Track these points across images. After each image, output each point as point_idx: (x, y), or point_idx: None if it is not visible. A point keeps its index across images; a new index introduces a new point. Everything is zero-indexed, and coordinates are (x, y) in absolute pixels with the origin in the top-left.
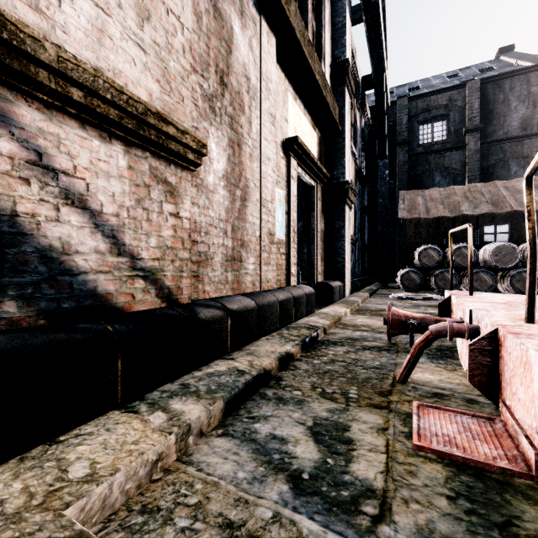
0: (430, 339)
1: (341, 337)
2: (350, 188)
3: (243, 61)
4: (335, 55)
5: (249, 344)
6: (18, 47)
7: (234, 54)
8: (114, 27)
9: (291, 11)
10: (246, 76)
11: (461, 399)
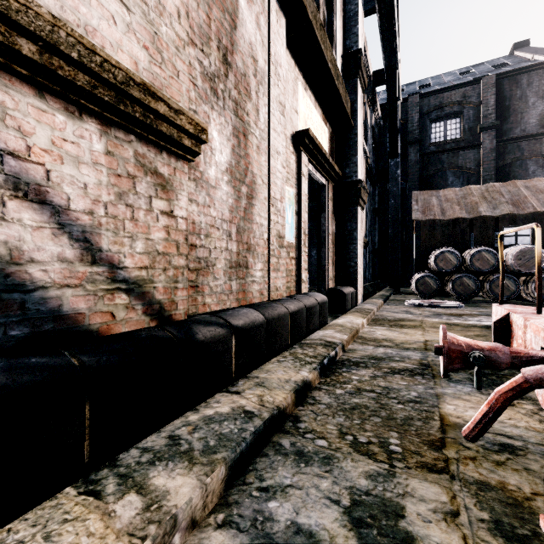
0: (525, 388)
1: (363, 355)
2: (362, 188)
3: (249, 40)
4: (347, 46)
5: (256, 365)
6: None
7: (240, 30)
8: None
9: None
10: (253, 57)
11: (541, 456)
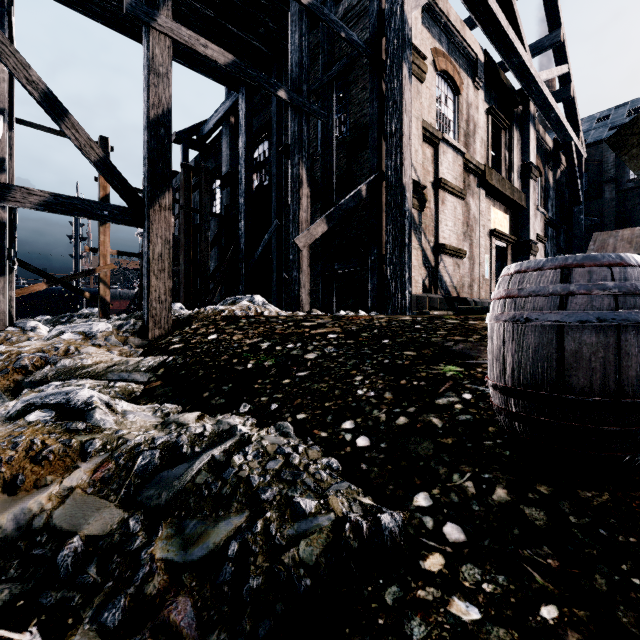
0: None
1: None
2: (534, 243)
3: (473, 212)
4: (522, 159)
5: None
6: (446, 248)
7: (470, 212)
8: (451, 232)
9: (492, 177)
10: (474, 217)
11: None
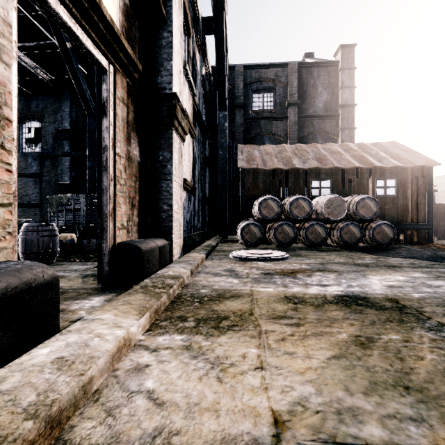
0: None
1: None
2: (181, 110)
3: None
4: None
5: None
6: None
7: None
8: None
9: None
10: None
11: None
